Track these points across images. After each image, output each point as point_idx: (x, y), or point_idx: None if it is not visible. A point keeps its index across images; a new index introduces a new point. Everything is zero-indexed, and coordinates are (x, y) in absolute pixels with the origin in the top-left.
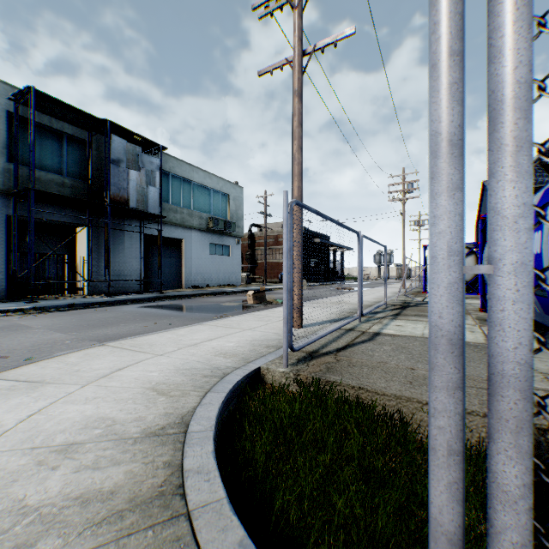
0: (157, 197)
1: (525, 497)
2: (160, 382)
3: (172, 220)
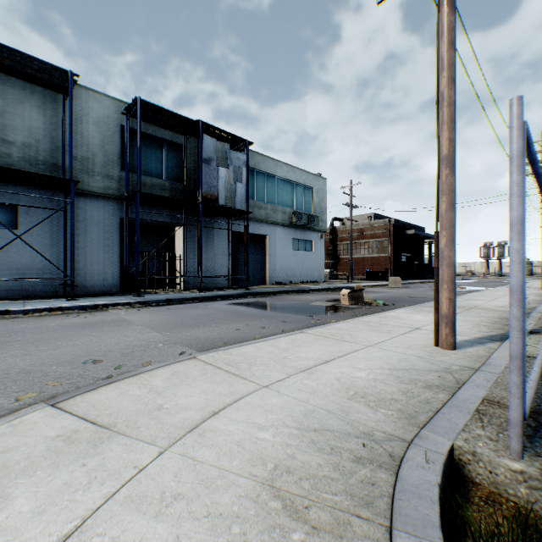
0: (243, 193)
1: None
2: (281, 463)
3: (257, 216)
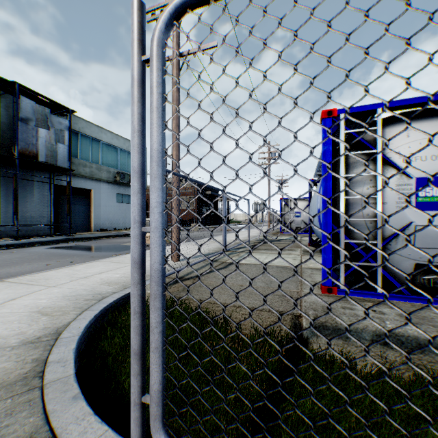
0: (66, 153)
1: (158, 327)
2: (47, 306)
3: (82, 172)
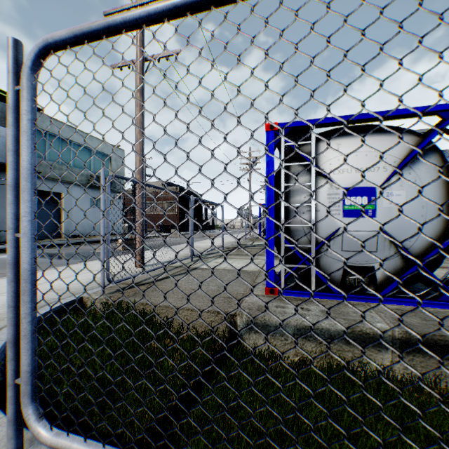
0: None
1: (28, 318)
2: None
3: (51, 175)
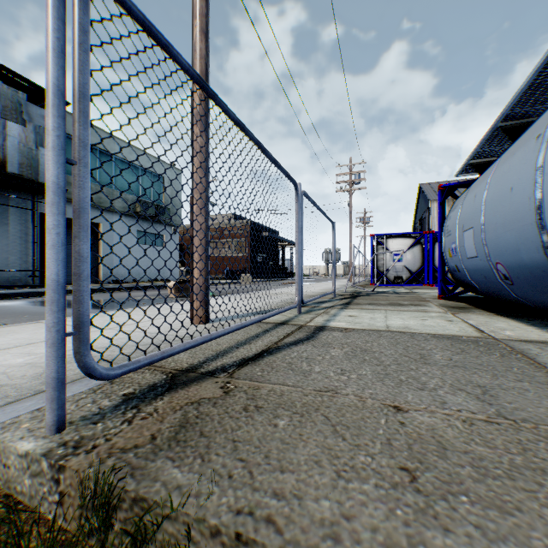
0: None
1: None
2: None
3: None
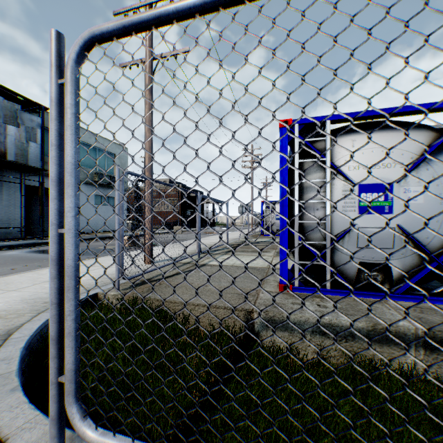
0: (39, 152)
1: (71, 315)
2: (3, 309)
3: None
